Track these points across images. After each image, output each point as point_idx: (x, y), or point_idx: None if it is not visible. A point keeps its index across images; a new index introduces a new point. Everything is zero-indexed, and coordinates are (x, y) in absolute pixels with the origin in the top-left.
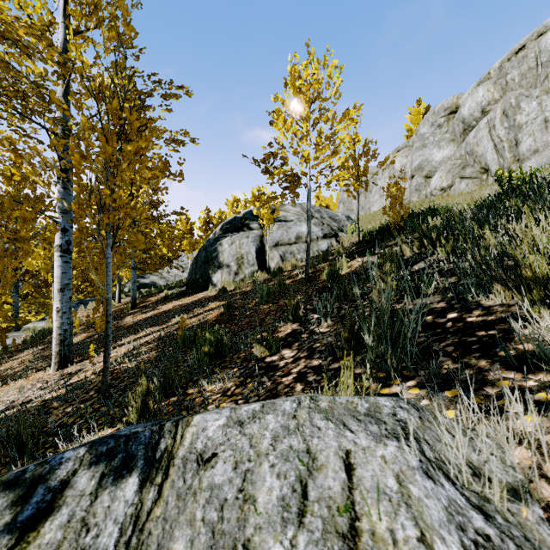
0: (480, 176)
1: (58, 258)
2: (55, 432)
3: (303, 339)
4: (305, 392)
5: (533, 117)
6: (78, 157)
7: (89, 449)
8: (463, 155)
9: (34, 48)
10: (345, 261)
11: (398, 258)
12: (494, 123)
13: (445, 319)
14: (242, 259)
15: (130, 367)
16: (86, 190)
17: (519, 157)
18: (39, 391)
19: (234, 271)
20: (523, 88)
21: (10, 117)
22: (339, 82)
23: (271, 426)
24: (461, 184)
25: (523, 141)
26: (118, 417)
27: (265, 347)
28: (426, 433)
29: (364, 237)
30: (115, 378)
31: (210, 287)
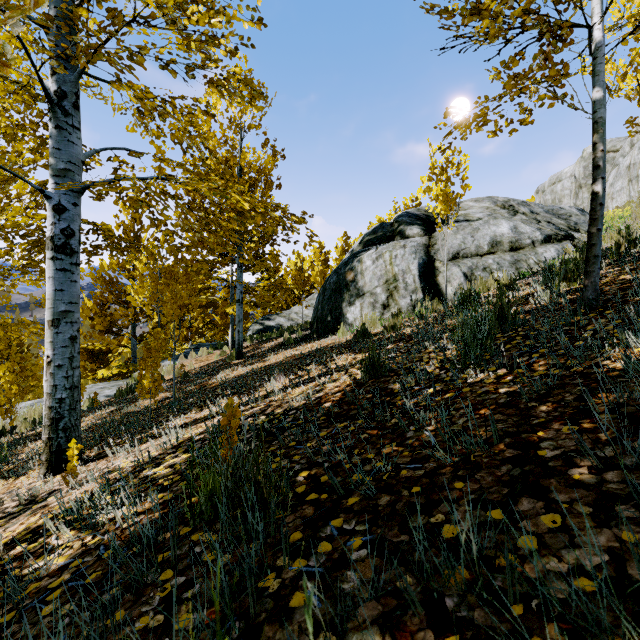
0: None
1: (48, 262)
2: None
3: None
4: None
5: None
6: None
7: None
8: None
9: None
10: None
11: None
12: None
13: None
14: (395, 283)
15: (39, 572)
16: None
17: None
18: None
19: (381, 303)
20: None
21: None
22: None
23: None
24: None
25: None
26: None
27: None
28: None
29: None
30: None
31: (341, 328)
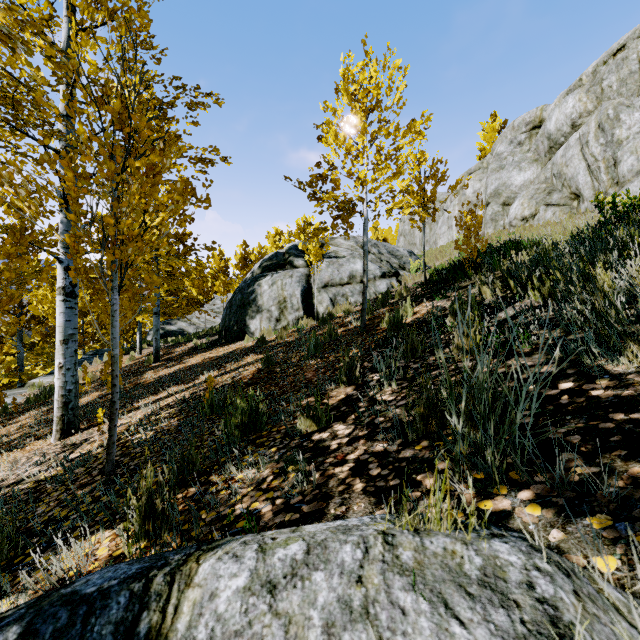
0: (570, 203)
1: (60, 303)
2: (39, 533)
3: (362, 411)
4: (374, 524)
5: (635, 131)
6: (72, 176)
7: (25, 632)
8: (549, 177)
9: (17, 37)
10: (409, 306)
11: (477, 303)
12: (587, 139)
13: (557, 390)
14: (285, 303)
15: (144, 439)
16: (85, 218)
17: (618, 180)
18: (34, 467)
19: (275, 318)
20: (623, 96)
21: (2, 131)
22: (402, 86)
23: (322, 599)
24: (547, 212)
25: (624, 160)
26: (121, 512)
27: (313, 420)
28: (595, 632)
29: (432, 276)
30: (125, 454)
31: (246, 336)
